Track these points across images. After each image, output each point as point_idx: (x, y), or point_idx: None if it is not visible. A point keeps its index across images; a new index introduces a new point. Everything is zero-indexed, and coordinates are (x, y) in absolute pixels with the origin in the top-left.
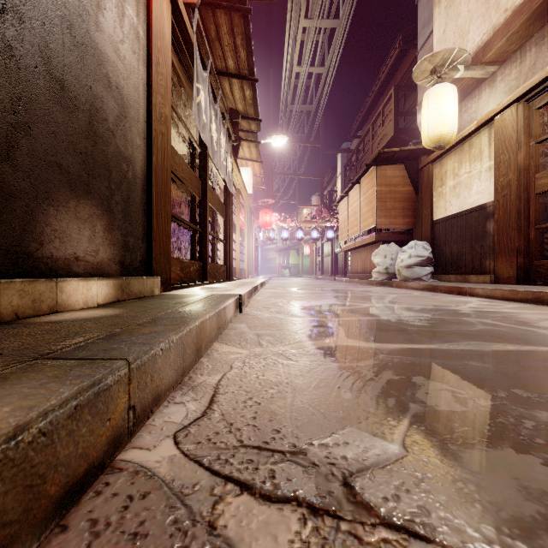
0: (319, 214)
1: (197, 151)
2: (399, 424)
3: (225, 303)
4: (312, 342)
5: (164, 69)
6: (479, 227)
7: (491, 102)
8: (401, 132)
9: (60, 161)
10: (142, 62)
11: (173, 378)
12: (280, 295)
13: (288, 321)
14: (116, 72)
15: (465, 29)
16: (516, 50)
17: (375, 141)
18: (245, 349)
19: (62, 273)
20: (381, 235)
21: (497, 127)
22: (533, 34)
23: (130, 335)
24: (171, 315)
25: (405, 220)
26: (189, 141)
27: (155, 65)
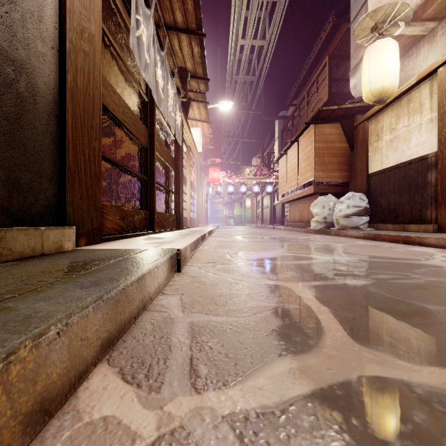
0: (260, 171)
1: (144, 99)
2: None
3: (143, 270)
4: (299, 364)
5: None
6: (418, 178)
7: (430, 57)
8: (334, 96)
9: None
10: None
11: None
12: (227, 245)
13: (240, 289)
14: None
15: None
16: None
17: (310, 106)
18: (149, 407)
19: None
20: (319, 188)
21: (440, 78)
22: None
23: None
24: None
25: (341, 174)
26: (140, 96)
27: None
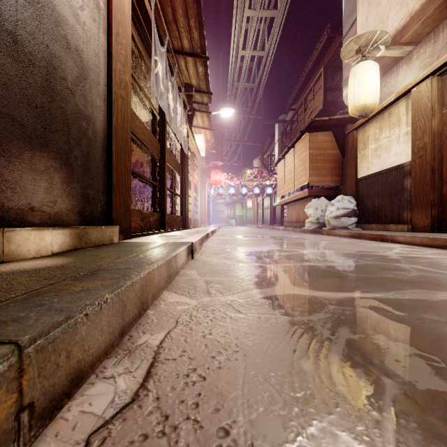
0: (260, 174)
1: (156, 117)
2: (381, 416)
3: (176, 251)
4: (260, 291)
5: (124, 40)
6: (397, 183)
7: (407, 77)
8: (329, 105)
9: (12, 113)
10: (102, 31)
11: (106, 343)
12: (228, 242)
13: (235, 267)
14: (75, 35)
15: (385, 16)
16: (430, 32)
17: (307, 113)
18: (193, 299)
19: (14, 223)
20: (313, 191)
21: (413, 97)
22: (444, 18)
23: (55, 294)
24: (117, 266)
25: (333, 178)
26: (151, 111)
27: (115, 35)
